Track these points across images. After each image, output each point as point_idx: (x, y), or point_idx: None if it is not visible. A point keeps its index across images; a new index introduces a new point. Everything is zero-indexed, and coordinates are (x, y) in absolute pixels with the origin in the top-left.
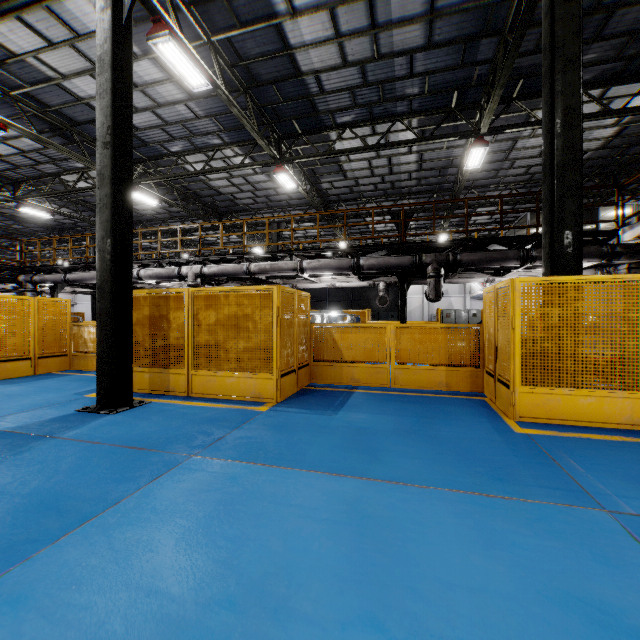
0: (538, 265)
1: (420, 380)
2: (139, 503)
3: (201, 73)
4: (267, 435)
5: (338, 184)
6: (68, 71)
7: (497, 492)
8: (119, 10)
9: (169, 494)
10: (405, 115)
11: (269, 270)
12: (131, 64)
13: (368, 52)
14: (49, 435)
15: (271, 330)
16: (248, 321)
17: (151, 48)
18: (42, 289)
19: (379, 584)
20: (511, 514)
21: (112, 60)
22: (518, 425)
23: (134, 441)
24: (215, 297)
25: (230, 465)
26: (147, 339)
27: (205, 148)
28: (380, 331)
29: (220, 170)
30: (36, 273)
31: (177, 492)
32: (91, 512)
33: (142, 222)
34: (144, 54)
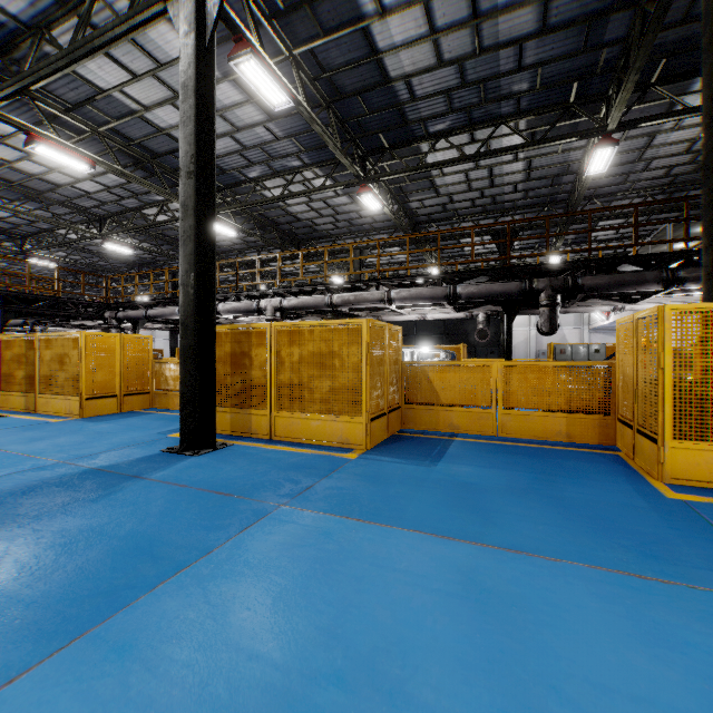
0: (685, 288)
1: (533, 428)
2: (231, 554)
3: (283, 90)
4: (359, 486)
5: (429, 202)
6: (150, 102)
7: (652, 573)
8: (202, 32)
9: (261, 547)
10: (511, 116)
11: (353, 302)
12: (214, 88)
13: (468, 47)
14: (138, 475)
15: (360, 368)
16: (334, 358)
17: (231, 69)
18: (124, 325)
19: (512, 676)
20: (676, 603)
21: (196, 85)
22: (669, 489)
23: (220, 486)
24: (299, 332)
25: (322, 518)
26: (228, 377)
27: (284, 171)
28: (484, 370)
29: (300, 194)
30: (119, 309)
31: (269, 545)
32: (184, 560)
33: (219, 254)
34: (224, 76)
